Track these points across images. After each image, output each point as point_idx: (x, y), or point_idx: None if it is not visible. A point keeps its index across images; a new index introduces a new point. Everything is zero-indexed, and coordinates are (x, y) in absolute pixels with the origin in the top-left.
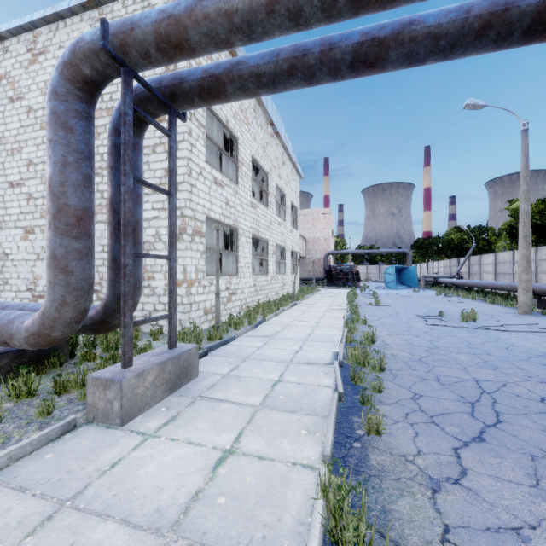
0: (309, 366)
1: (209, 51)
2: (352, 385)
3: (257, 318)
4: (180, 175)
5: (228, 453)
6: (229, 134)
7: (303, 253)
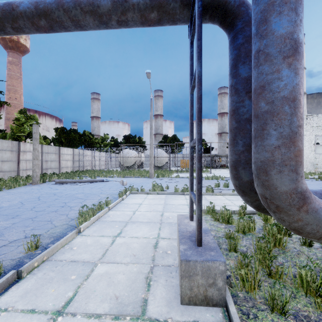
0: None
1: (133, 21)
2: None
3: None
4: None
5: (117, 235)
6: None
7: None
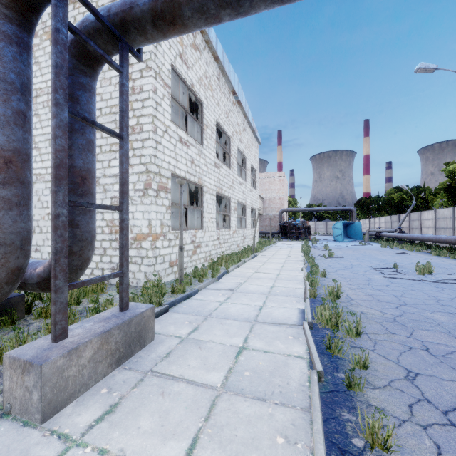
0: (275, 327)
1: None
2: (328, 355)
3: (220, 270)
4: (145, 132)
5: None
6: (194, 98)
7: (260, 211)
